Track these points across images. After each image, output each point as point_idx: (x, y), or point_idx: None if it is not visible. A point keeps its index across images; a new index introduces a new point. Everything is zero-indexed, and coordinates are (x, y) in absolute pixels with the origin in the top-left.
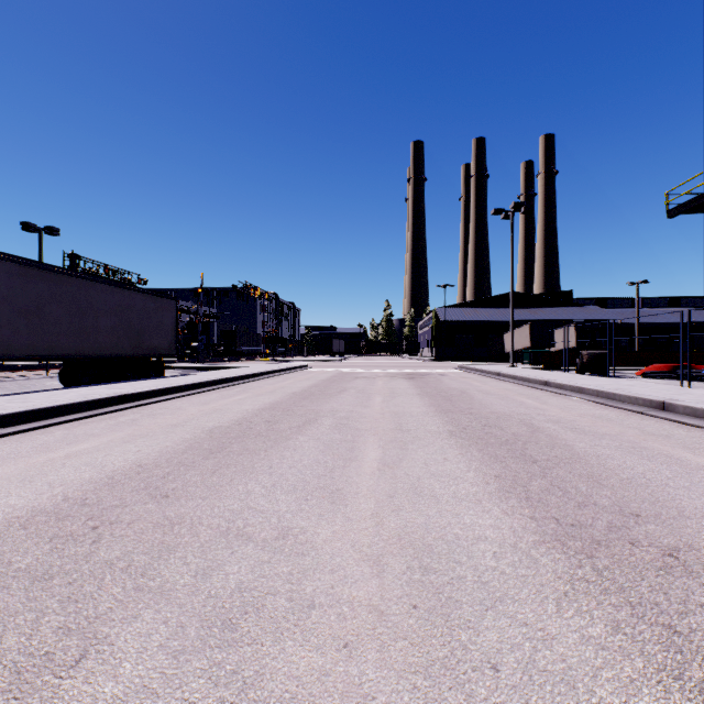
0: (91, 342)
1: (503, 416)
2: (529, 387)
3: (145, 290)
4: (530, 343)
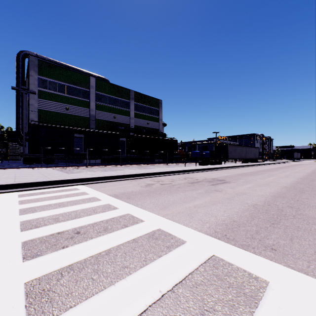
0: (251, 156)
1: None
2: None
3: (255, 147)
4: None
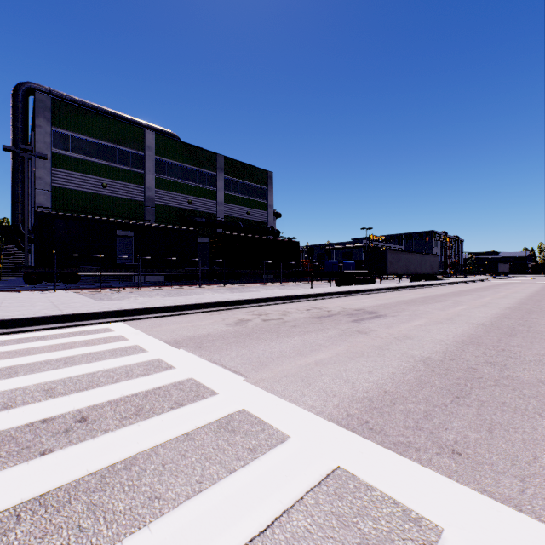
0: (426, 270)
1: None
2: None
3: (433, 254)
4: None
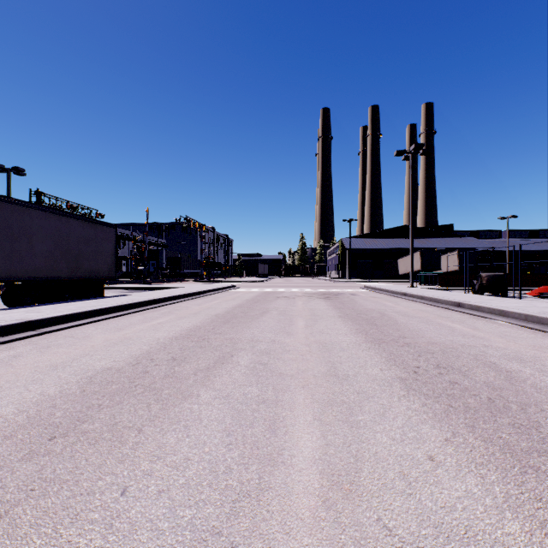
0: (25, 265)
1: (447, 349)
2: (442, 308)
3: (84, 218)
4: (421, 267)
